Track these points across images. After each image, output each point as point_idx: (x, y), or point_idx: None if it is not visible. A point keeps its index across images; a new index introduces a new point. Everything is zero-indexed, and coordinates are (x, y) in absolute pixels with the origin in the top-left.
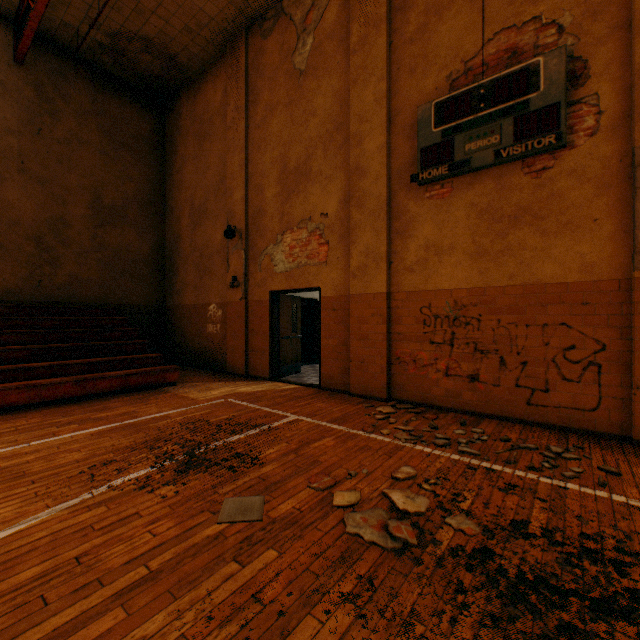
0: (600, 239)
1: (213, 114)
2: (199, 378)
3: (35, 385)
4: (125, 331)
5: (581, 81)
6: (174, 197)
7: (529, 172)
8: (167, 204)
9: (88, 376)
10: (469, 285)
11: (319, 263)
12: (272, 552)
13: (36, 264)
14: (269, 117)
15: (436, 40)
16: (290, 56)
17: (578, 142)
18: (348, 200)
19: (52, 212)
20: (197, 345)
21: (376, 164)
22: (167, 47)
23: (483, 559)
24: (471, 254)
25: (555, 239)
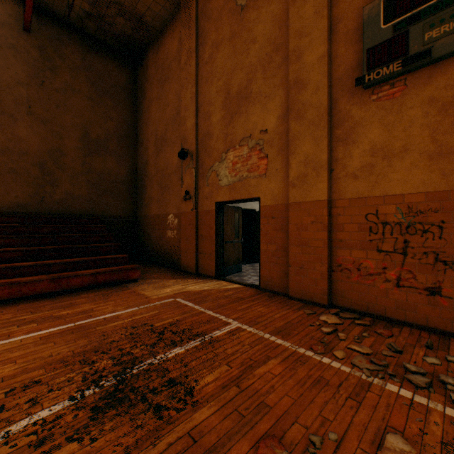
0: None
1: (171, 61)
2: (158, 275)
3: (16, 282)
4: (103, 236)
5: None
6: (143, 131)
7: None
8: (139, 137)
9: (62, 274)
10: (427, 189)
11: (259, 175)
12: None
13: (40, 184)
14: (215, 53)
15: None
16: None
17: None
18: (287, 114)
19: (52, 144)
20: (159, 247)
21: (316, 75)
22: (135, 9)
23: None
24: (430, 154)
25: None
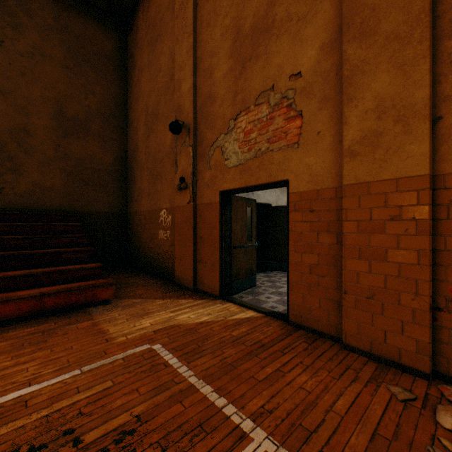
0: None
1: (163, 12)
2: (143, 290)
3: None
4: (73, 237)
5: None
6: (133, 110)
7: None
8: (128, 118)
9: None
10: None
11: (286, 146)
12: None
13: None
14: None
15: None
16: None
17: None
18: (337, 38)
19: (14, 122)
20: (150, 251)
21: None
22: None
23: None
24: None
25: None
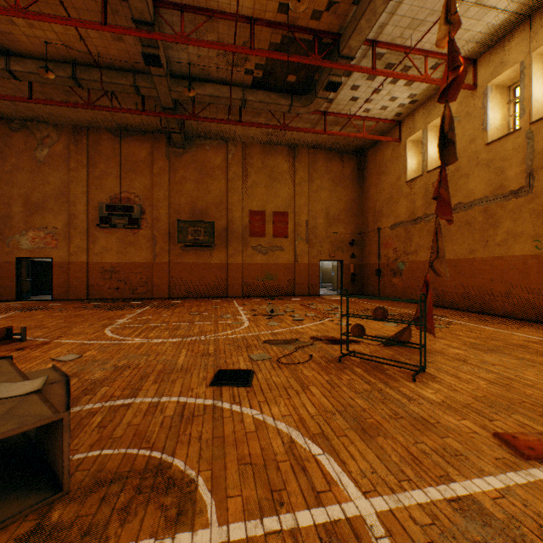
0: (148, 253)
1: None
2: None
3: None
4: None
5: (144, 214)
6: None
7: (133, 233)
8: None
9: None
10: (117, 261)
11: (53, 247)
12: (74, 310)
13: None
14: (17, 172)
15: (106, 183)
16: (33, 150)
17: (144, 228)
18: (69, 225)
19: None
20: None
21: (83, 216)
22: None
23: (112, 307)
24: (118, 252)
25: (139, 251)
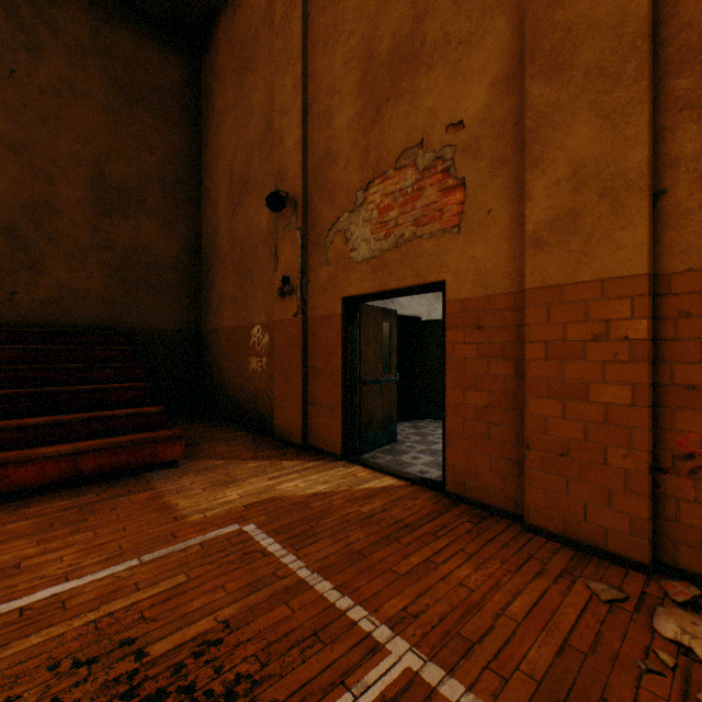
0: None
1: (257, 26)
2: (227, 448)
3: None
4: (121, 368)
5: None
6: (210, 173)
7: None
8: (203, 186)
9: None
10: None
11: (442, 230)
12: None
13: (6, 268)
14: None
15: None
16: None
17: None
18: (516, 72)
19: (31, 193)
20: (237, 389)
21: None
22: None
23: None
24: None
25: None
